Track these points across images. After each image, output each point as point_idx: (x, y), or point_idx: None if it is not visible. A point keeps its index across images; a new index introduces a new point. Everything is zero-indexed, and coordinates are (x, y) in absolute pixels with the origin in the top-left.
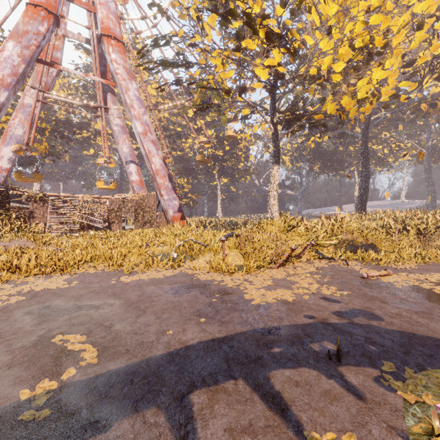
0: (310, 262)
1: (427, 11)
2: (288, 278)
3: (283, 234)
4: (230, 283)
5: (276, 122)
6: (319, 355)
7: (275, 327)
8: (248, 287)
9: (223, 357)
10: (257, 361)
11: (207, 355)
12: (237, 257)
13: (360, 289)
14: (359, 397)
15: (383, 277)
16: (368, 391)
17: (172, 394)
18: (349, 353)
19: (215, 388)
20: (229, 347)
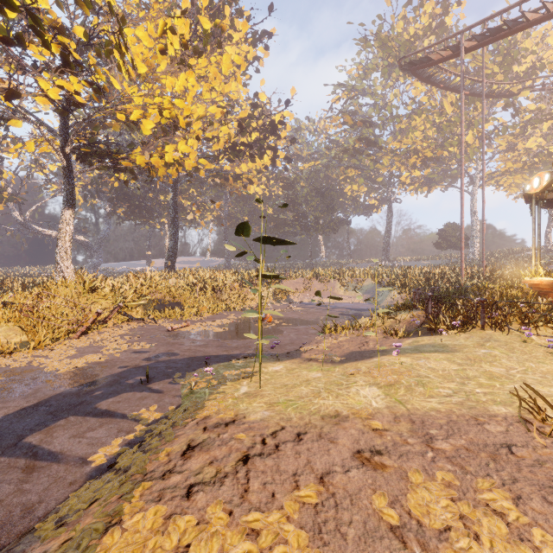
0: (118, 326)
1: (215, 115)
2: (95, 344)
3: (83, 298)
4: (15, 364)
5: (69, 152)
6: (134, 384)
7: (92, 381)
8: (45, 361)
9: (45, 413)
10: (82, 403)
11: (25, 418)
12: (13, 333)
13: (166, 340)
14: (160, 392)
15: (184, 328)
16: (165, 388)
17: (1, 448)
18: (155, 377)
19: (48, 428)
20: (48, 406)
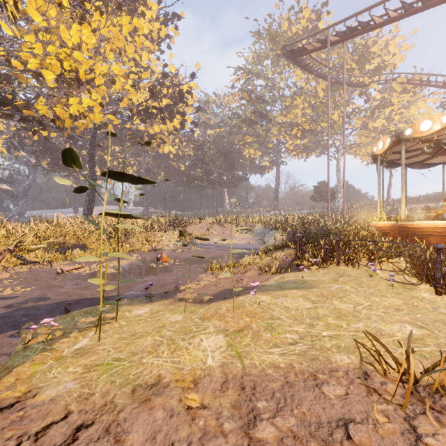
0: (8, 269)
1: (118, 73)
2: None
3: None
4: None
5: None
6: None
7: None
8: None
9: None
10: None
11: None
12: None
13: (48, 283)
14: None
15: (77, 270)
16: None
17: None
18: None
19: None
20: None
